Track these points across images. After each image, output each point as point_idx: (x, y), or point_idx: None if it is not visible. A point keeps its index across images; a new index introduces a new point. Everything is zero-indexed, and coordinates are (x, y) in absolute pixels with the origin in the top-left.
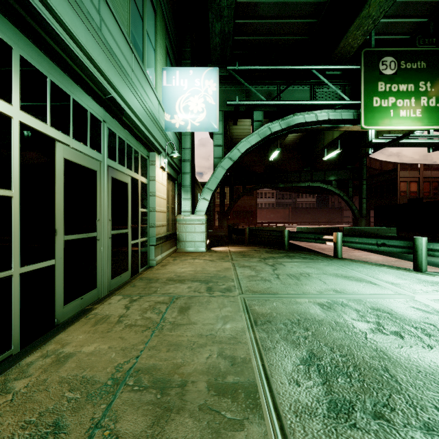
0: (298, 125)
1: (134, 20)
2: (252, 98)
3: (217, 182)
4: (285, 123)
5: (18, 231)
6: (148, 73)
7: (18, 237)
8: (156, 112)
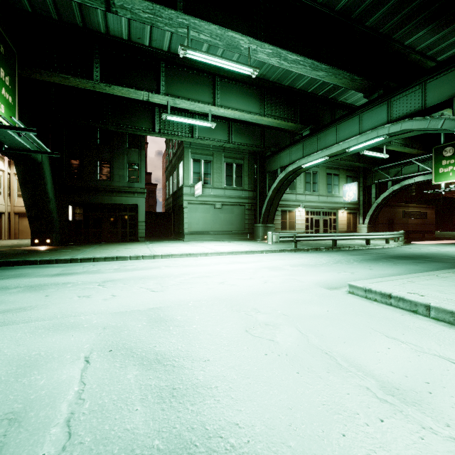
0: (407, 184)
1: (328, 188)
2: (390, 175)
3: (372, 212)
4: (400, 185)
5: (310, 227)
6: (334, 193)
7: (310, 228)
8: (337, 200)
